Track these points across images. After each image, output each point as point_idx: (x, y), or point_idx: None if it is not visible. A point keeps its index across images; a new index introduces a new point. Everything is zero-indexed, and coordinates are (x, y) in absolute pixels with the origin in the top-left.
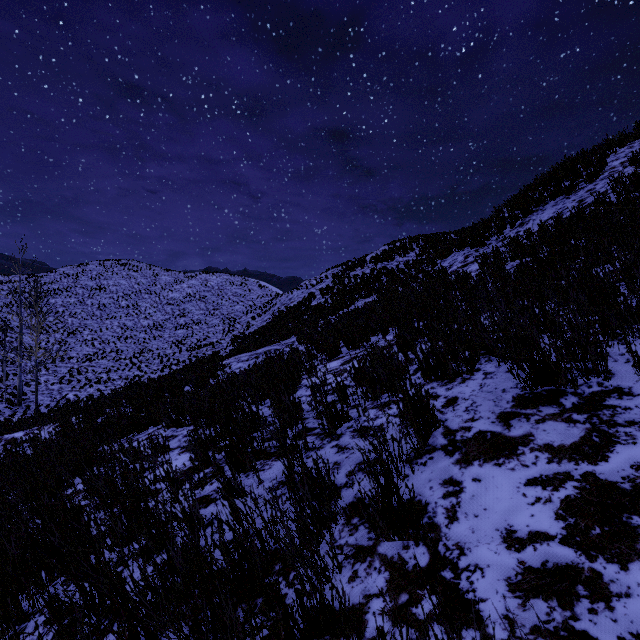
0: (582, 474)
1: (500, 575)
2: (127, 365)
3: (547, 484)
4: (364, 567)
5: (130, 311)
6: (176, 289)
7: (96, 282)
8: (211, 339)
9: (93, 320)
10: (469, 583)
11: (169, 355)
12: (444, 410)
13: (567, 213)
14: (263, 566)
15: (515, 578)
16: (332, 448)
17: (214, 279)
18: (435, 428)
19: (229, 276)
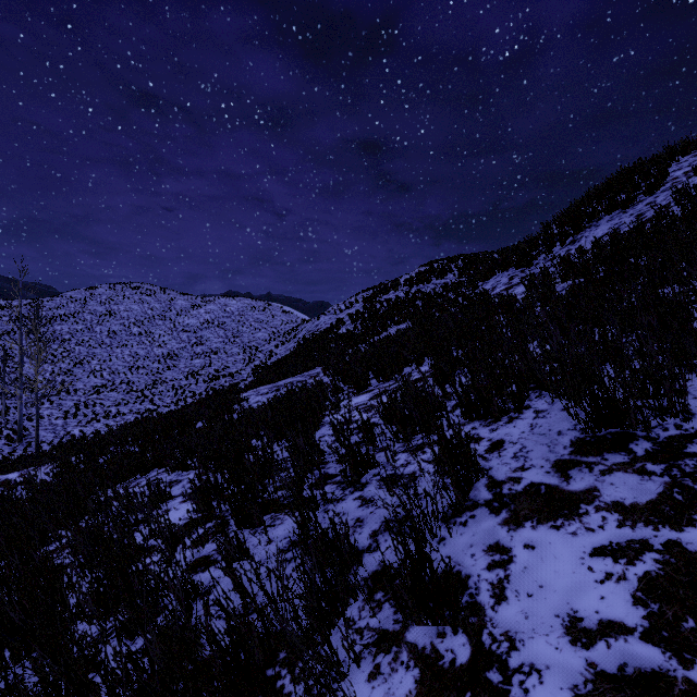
0: (664, 543)
1: (564, 682)
2: (138, 398)
3: (619, 555)
4: (388, 660)
5: (142, 339)
6: (193, 315)
7: (106, 307)
8: (230, 369)
9: (102, 349)
10: (523, 691)
11: (184, 387)
12: (488, 456)
13: (624, 229)
14: (264, 653)
15: (584, 687)
16: (355, 500)
17: (234, 304)
18: (477, 478)
19: (250, 300)
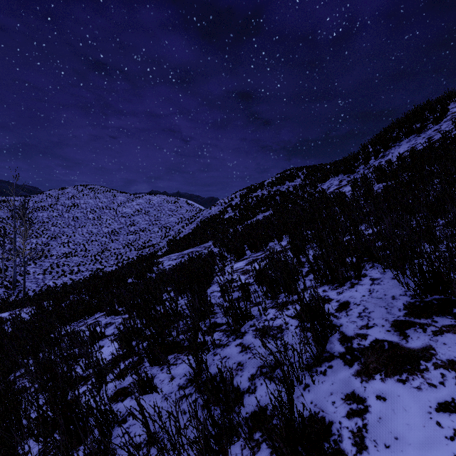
0: None
1: None
2: (92, 261)
3: None
4: None
5: (95, 222)
6: (128, 206)
7: (71, 201)
8: (152, 242)
9: (69, 228)
10: None
11: (122, 253)
12: (338, 314)
13: (419, 147)
14: None
15: None
16: (236, 346)
17: (155, 199)
18: (331, 334)
19: (166, 197)
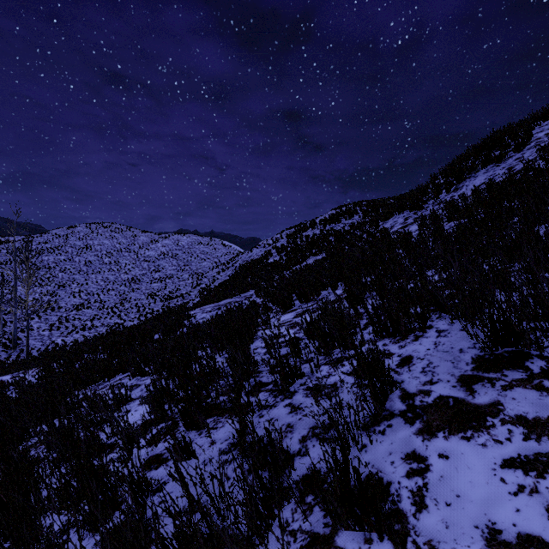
0: None
1: None
2: (109, 314)
3: (529, 468)
4: None
5: (112, 267)
6: (152, 248)
7: (83, 242)
8: (181, 291)
9: (80, 275)
10: None
11: (145, 305)
12: (399, 370)
13: (498, 179)
14: None
15: None
16: (285, 407)
17: (185, 239)
18: (392, 390)
19: (197, 237)
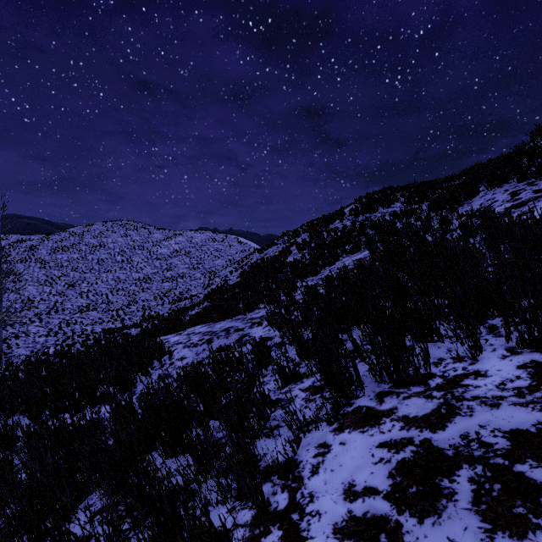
0: None
1: None
2: (113, 317)
3: None
4: None
5: (124, 265)
6: (165, 245)
7: (97, 240)
8: (192, 292)
9: (92, 273)
10: None
11: (152, 307)
12: None
13: None
14: None
15: None
16: None
17: (198, 236)
18: None
19: (212, 233)
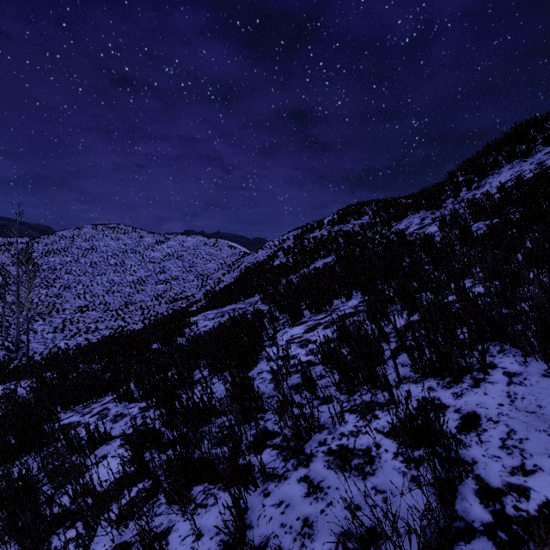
0: None
1: None
2: (113, 316)
3: None
4: None
5: (118, 268)
6: (157, 249)
7: (89, 243)
8: (186, 293)
9: (86, 276)
10: None
11: (150, 307)
12: (464, 438)
13: (526, 175)
14: None
15: None
16: (299, 483)
17: (190, 240)
18: (461, 479)
19: (203, 238)
